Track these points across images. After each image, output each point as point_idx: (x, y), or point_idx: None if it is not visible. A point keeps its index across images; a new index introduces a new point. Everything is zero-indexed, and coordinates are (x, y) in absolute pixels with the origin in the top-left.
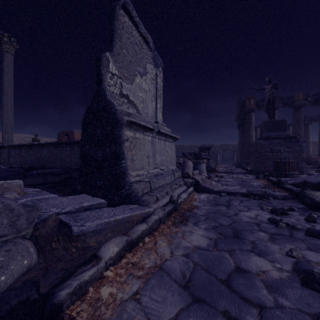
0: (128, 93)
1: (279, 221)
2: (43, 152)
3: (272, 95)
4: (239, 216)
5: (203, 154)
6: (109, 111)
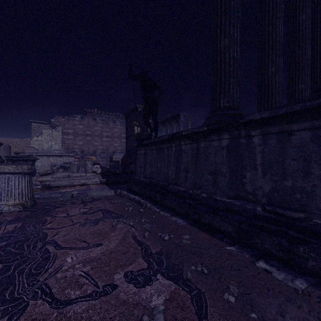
0: None
1: None
2: None
3: None
4: None
5: None
6: None
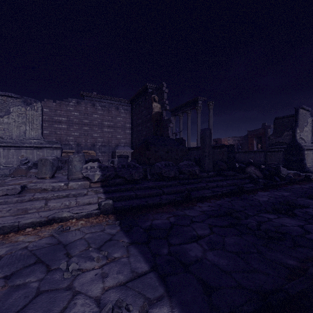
0: (302, 136)
1: None
2: (236, 155)
3: None
4: None
5: None
6: (299, 146)
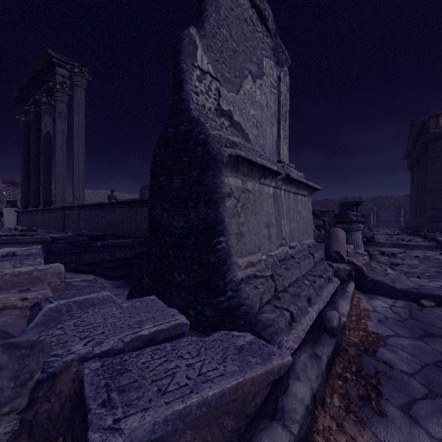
0: (231, 108)
1: None
2: (115, 214)
3: None
4: None
5: (351, 215)
6: (196, 140)
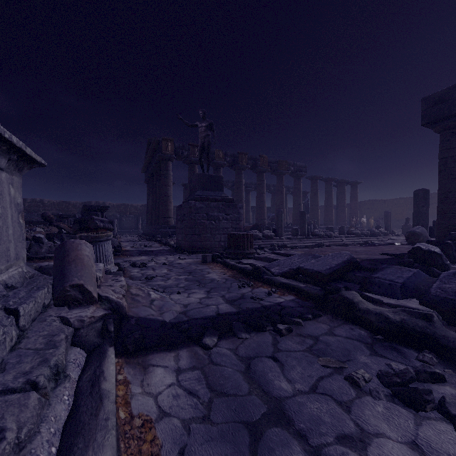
0: None
1: None
2: None
3: (207, 138)
4: None
5: (98, 220)
6: None
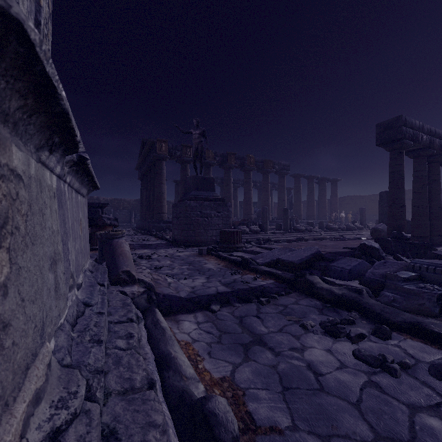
0: None
1: (384, 361)
2: None
3: (200, 144)
4: (324, 372)
5: (105, 218)
6: None
